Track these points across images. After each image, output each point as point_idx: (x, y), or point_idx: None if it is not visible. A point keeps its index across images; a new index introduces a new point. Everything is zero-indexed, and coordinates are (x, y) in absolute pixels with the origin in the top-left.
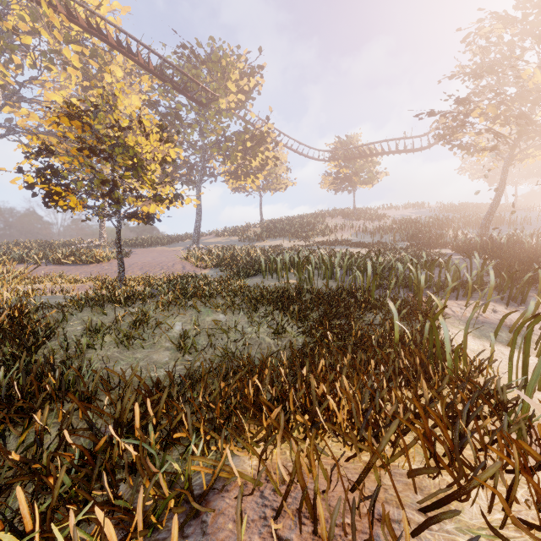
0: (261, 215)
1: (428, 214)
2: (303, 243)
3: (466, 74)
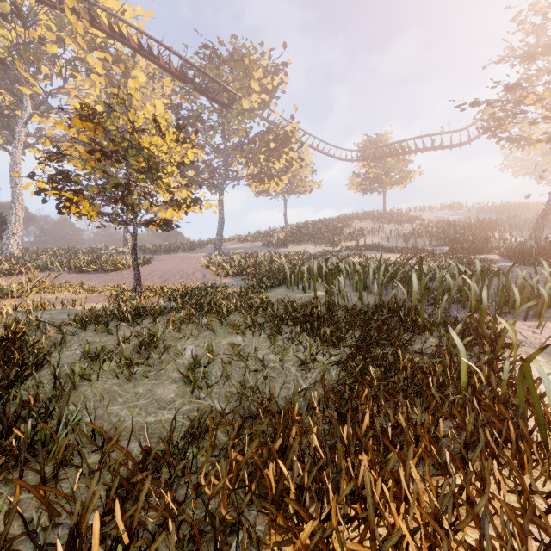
0: (285, 220)
1: (467, 215)
2: (329, 249)
3: (516, 57)
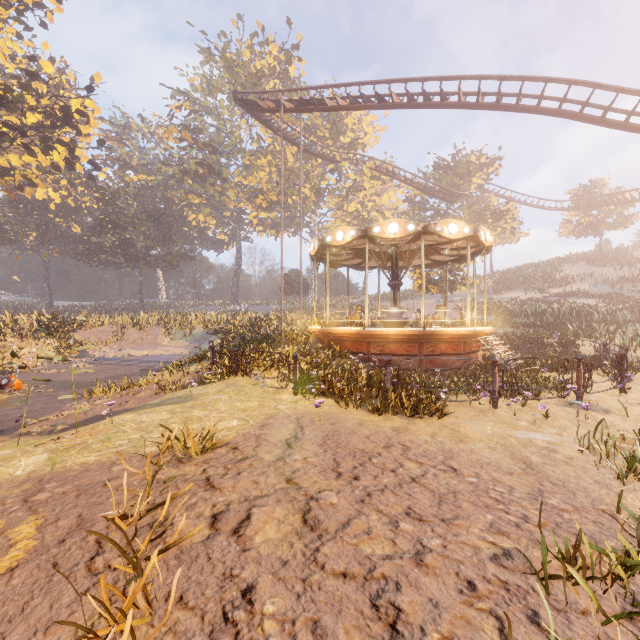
0: (491, 268)
1: None
2: (538, 295)
3: None
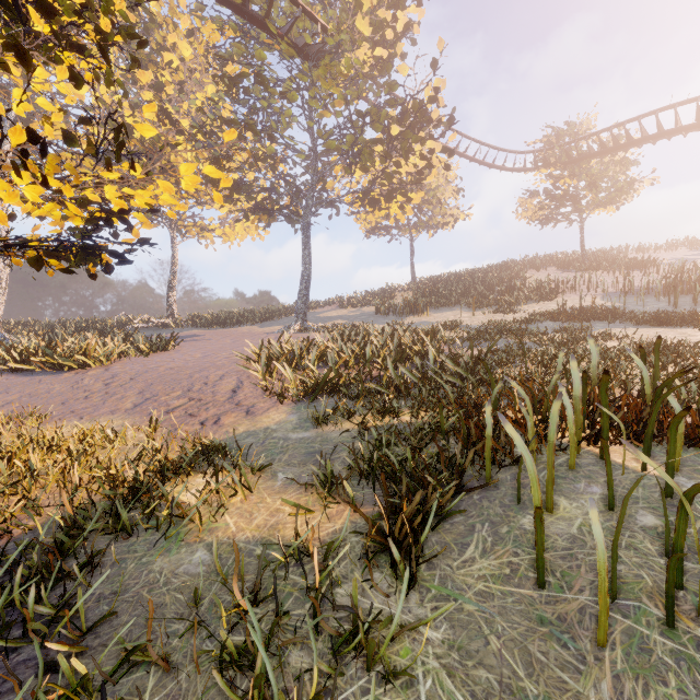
0: (412, 271)
1: None
2: (503, 317)
3: None
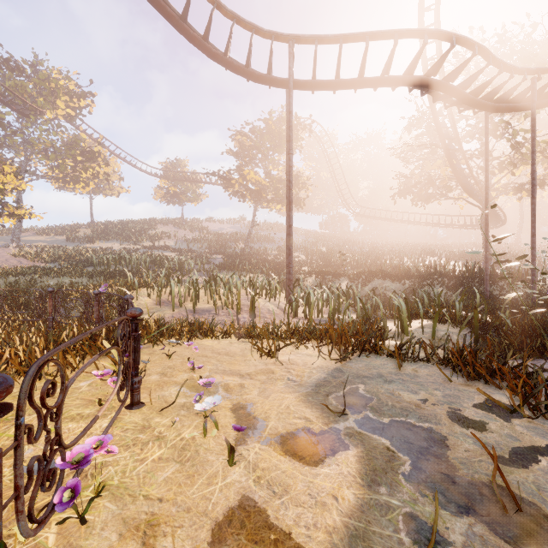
0: (92, 217)
1: (239, 229)
2: (132, 247)
3: (234, 155)
